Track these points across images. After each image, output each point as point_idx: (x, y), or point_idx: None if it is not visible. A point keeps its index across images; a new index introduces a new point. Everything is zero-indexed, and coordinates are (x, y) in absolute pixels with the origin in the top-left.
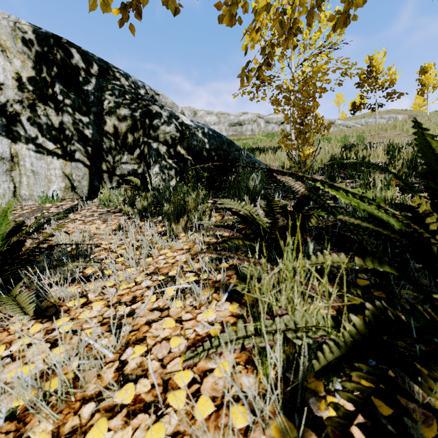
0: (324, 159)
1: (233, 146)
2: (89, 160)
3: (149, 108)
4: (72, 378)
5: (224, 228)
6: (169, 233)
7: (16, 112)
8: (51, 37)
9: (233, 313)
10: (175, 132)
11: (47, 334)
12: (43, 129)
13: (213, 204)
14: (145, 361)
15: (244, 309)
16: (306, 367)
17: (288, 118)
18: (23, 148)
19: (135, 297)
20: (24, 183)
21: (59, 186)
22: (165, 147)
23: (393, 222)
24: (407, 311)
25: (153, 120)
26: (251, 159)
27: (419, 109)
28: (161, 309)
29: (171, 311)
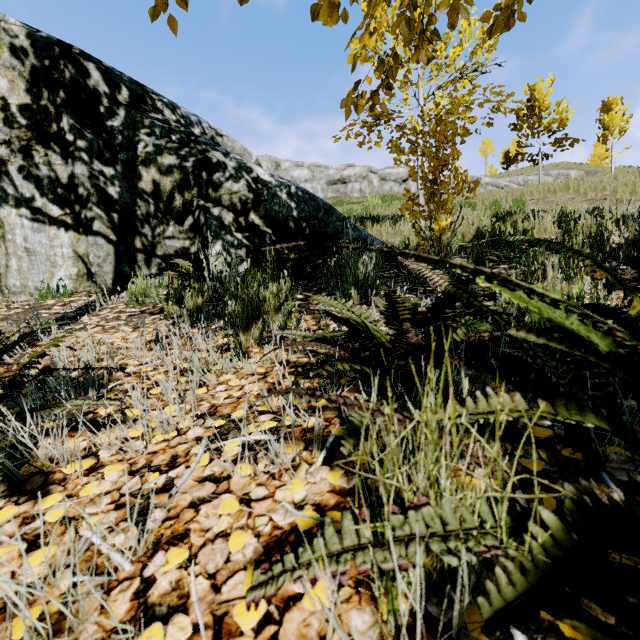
0: (467, 234)
1: (334, 214)
2: (114, 233)
3: (207, 155)
4: (57, 613)
5: (319, 344)
6: (234, 348)
7: (1, 159)
8: (56, 44)
9: (335, 486)
10: (247, 192)
11: (24, 524)
12: (43, 185)
13: (304, 302)
14: (185, 577)
15: (353, 480)
16: (466, 603)
17: (415, 172)
18: (12, 215)
19: (176, 457)
20: (13, 268)
21: (69, 272)
22: (231, 214)
23: (596, 338)
24: (635, 498)
25: (213, 174)
26: (360, 232)
27: (600, 162)
28: (217, 479)
29: (233, 482)
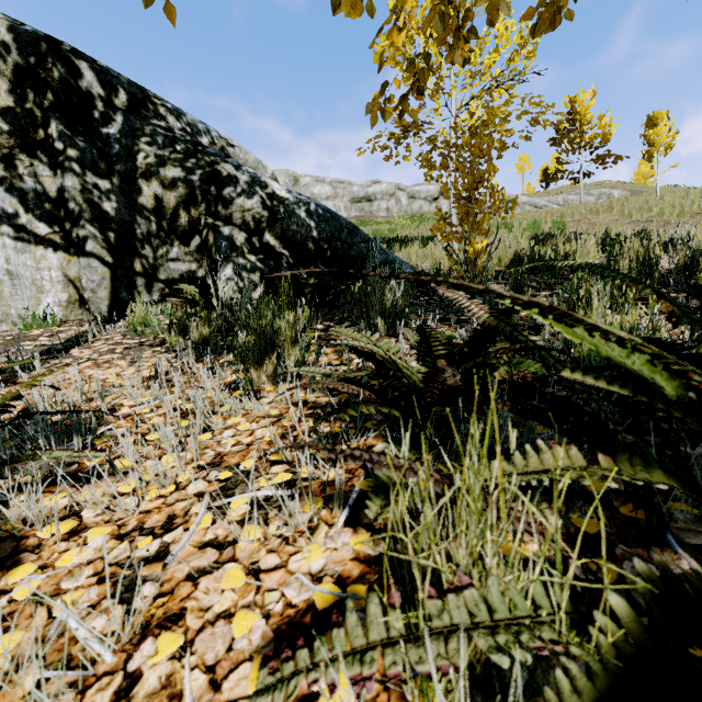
0: (504, 258)
1: (358, 235)
2: (111, 254)
3: (216, 168)
4: None
5: (341, 383)
6: (245, 386)
7: None
8: (43, 40)
9: (359, 552)
10: (261, 209)
11: None
12: (28, 200)
13: (325, 333)
14: (178, 671)
15: (380, 545)
16: None
17: (448, 189)
18: None
19: (173, 517)
20: None
21: (58, 299)
22: (243, 234)
23: (661, 380)
24: None
25: (223, 189)
26: (387, 255)
27: (644, 181)
28: (221, 545)
29: (239, 548)
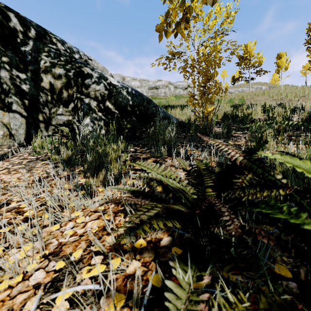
0: (219, 115)
1: (151, 103)
2: (26, 111)
3: (82, 69)
4: None
5: (140, 199)
6: (86, 188)
7: None
8: None
9: None
10: (104, 90)
11: None
12: None
13: (134, 153)
14: None
15: None
16: None
17: (195, 82)
18: None
19: None
20: None
21: None
22: (95, 102)
23: None
24: None
25: (85, 80)
26: (165, 113)
27: (275, 82)
28: None
29: None
